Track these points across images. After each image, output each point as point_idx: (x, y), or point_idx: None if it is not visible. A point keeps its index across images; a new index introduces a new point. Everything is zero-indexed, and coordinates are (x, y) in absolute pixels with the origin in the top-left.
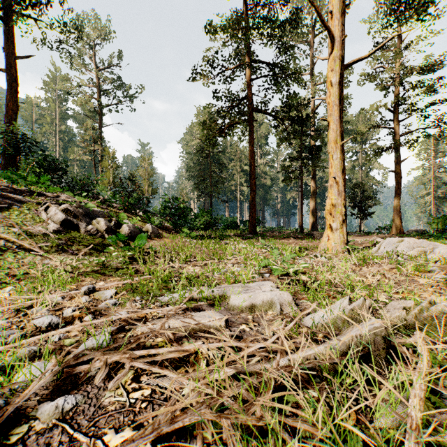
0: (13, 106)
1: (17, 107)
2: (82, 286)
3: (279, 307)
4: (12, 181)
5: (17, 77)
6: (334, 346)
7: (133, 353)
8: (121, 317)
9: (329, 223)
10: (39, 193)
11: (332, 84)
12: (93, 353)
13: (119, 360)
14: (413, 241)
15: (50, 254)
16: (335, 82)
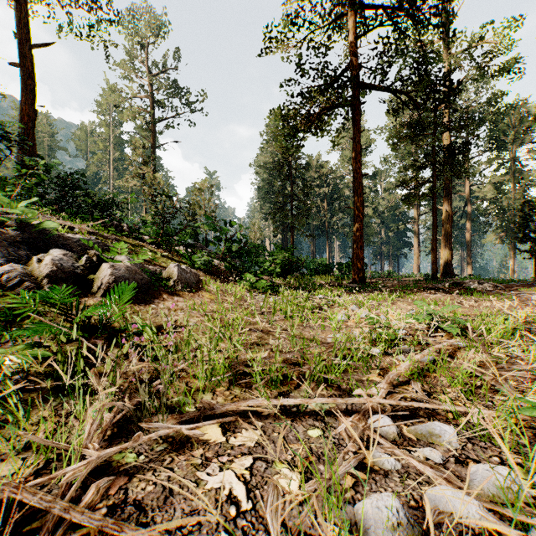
0: (30, 111)
1: (35, 112)
2: None
3: None
4: None
5: (34, 73)
6: None
7: None
8: None
9: None
10: None
11: None
12: None
13: None
14: None
15: None
16: None
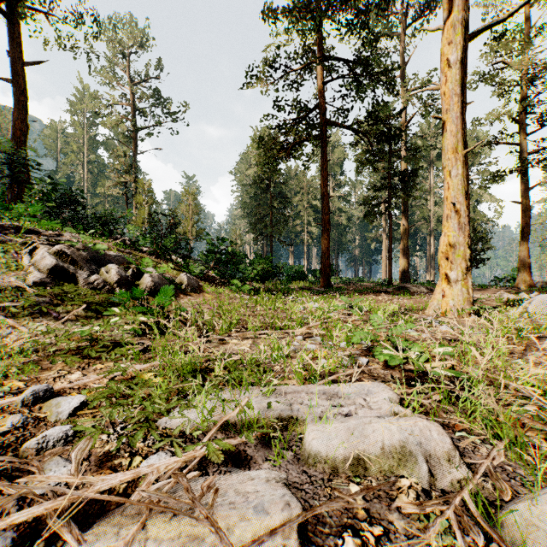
0: (22, 126)
1: (27, 126)
2: (38, 383)
3: (426, 469)
4: None
5: (27, 90)
6: None
7: None
8: (17, 521)
9: (444, 271)
10: (31, 230)
11: (449, 65)
12: None
13: None
14: None
15: (18, 320)
16: (455, 60)
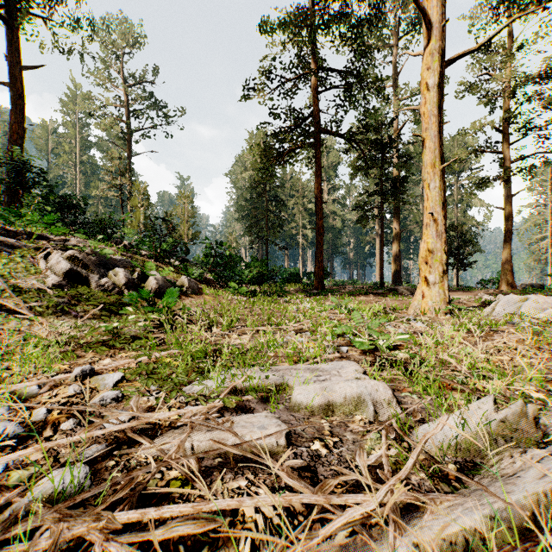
0: (19, 129)
1: (23, 130)
2: (78, 366)
3: (372, 409)
4: (4, 219)
5: (23, 93)
6: (500, 514)
7: (113, 516)
8: (113, 430)
9: (424, 275)
10: (41, 235)
11: (428, 88)
12: (43, 513)
13: (84, 533)
14: (542, 299)
15: (44, 317)
16: (433, 84)
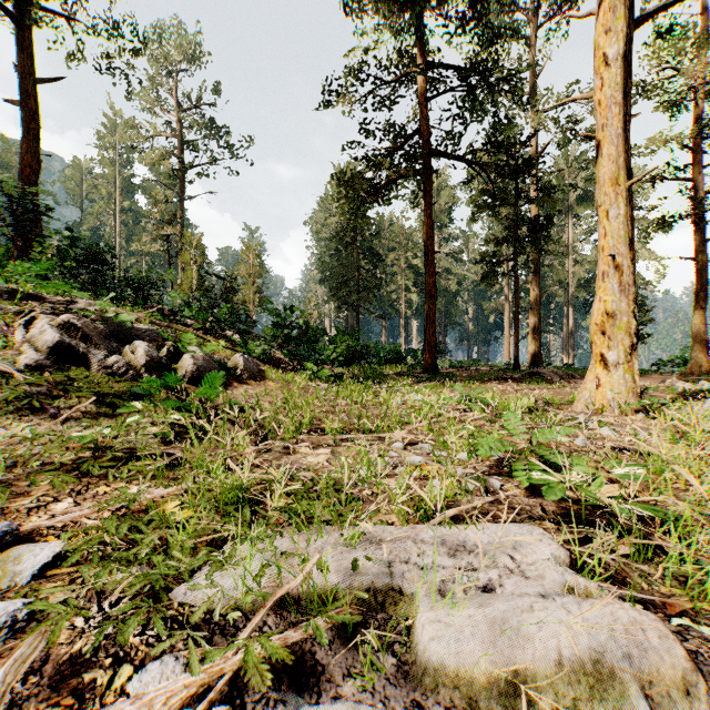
0: (32, 161)
1: (38, 162)
2: (3, 517)
3: None
4: None
5: (38, 114)
6: None
7: None
8: None
9: (599, 351)
10: (33, 295)
11: (607, 62)
12: None
13: None
14: None
15: None
16: (615, 55)
